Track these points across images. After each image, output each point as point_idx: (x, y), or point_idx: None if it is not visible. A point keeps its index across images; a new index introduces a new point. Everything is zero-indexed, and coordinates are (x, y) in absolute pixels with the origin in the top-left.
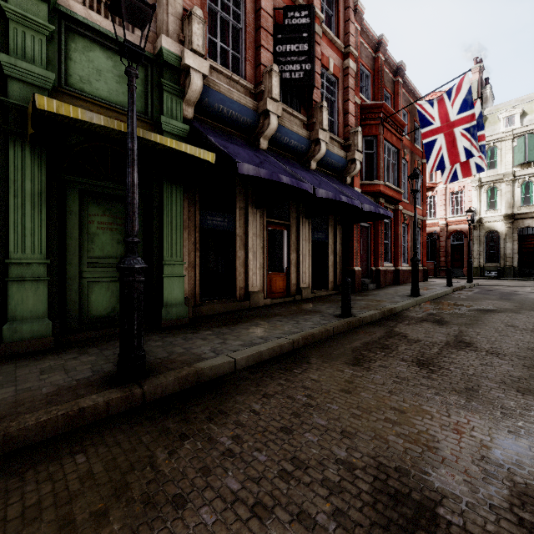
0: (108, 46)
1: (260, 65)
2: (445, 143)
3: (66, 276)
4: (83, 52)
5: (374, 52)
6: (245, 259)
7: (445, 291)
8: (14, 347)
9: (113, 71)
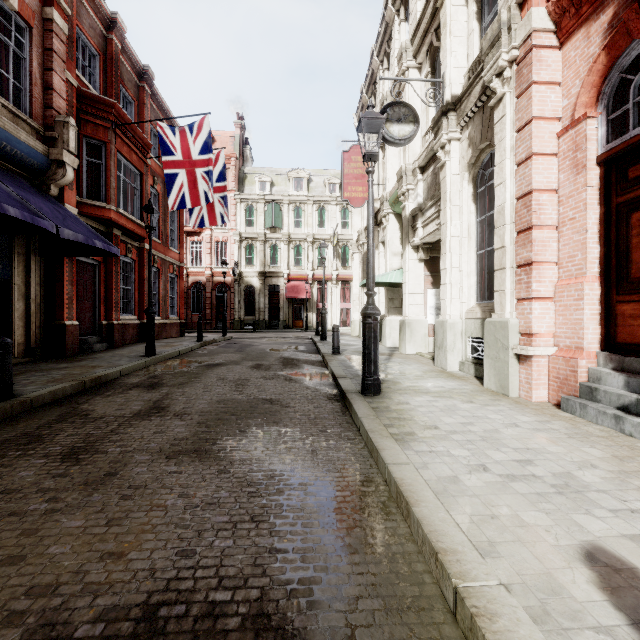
0: None
1: None
2: (189, 182)
3: None
4: None
5: (105, 30)
6: None
7: (191, 347)
8: None
9: None
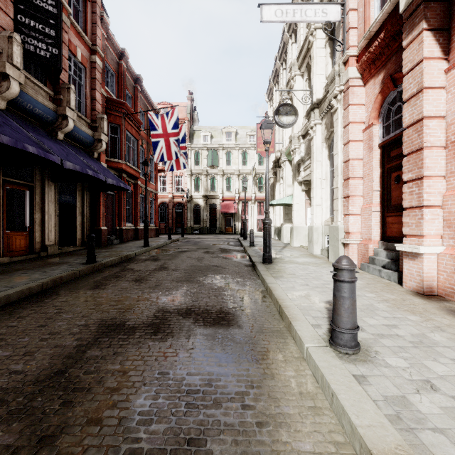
0: None
1: None
2: (166, 146)
3: None
4: None
5: (118, 59)
6: None
7: (166, 242)
8: None
9: None
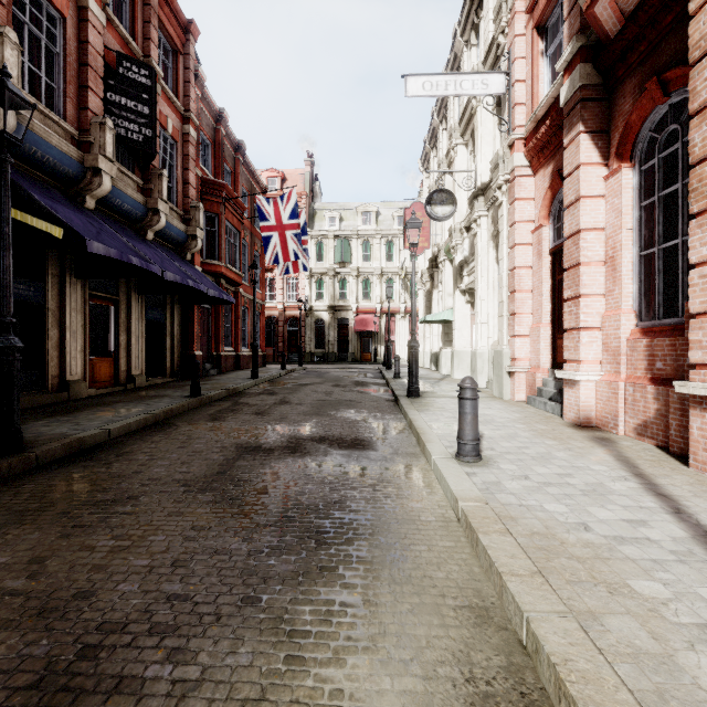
0: None
1: (88, 110)
2: (280, 241)
3: None
4: None
5: (215, 122)
6: (60, 340)
7: (280, 373)
8: None
9: None
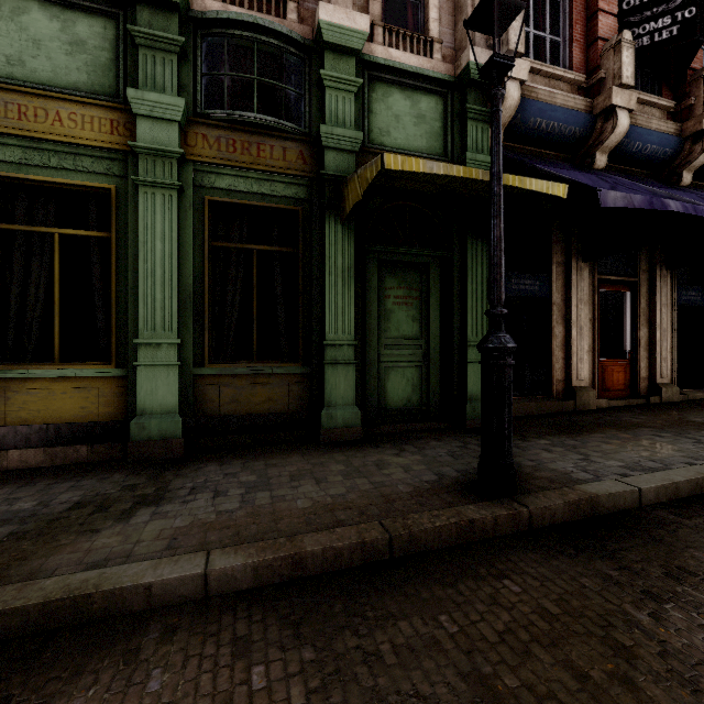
0: (406, 84)
1: (597, 41)
2: None
3: (366, 360)
4: (383, 100)
5: None
6: (565, 339)
7: None
8: (331, 434)
9: (411, 112)
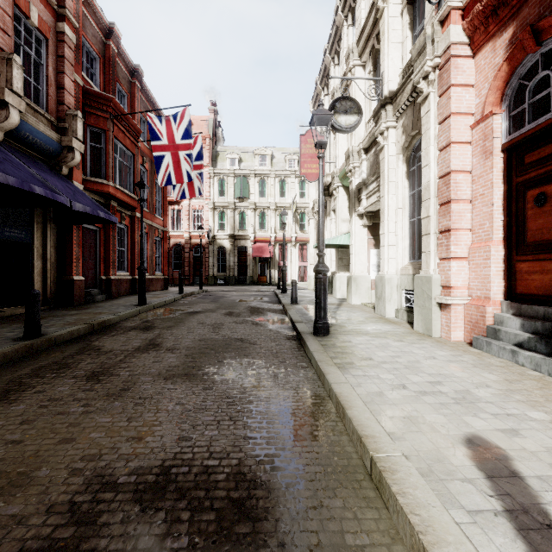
0: None
1: None
2: (173, 162)
3: None
4: None
5: (104, 37)
6: None
7: (174, 298)
8: None
9: None
